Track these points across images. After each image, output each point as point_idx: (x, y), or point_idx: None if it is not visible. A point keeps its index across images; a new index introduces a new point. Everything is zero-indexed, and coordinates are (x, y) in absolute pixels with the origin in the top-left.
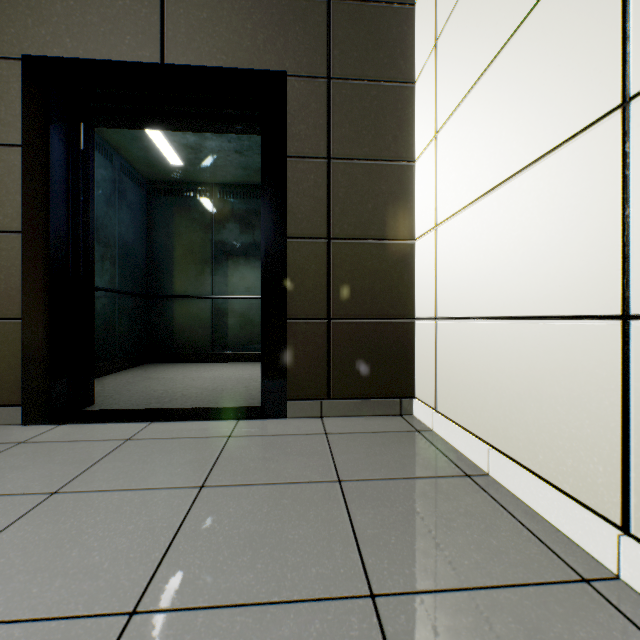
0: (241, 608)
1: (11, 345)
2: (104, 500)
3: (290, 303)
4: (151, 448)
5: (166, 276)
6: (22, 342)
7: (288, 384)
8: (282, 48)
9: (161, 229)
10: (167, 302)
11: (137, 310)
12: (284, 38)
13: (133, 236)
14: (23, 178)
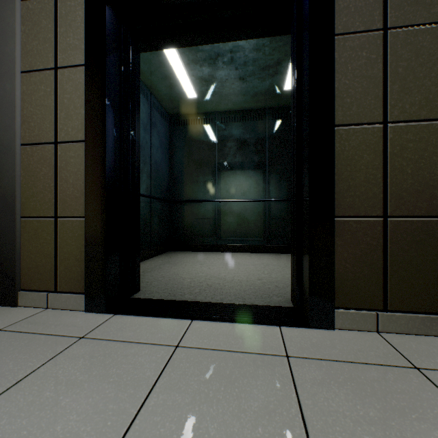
0: None
1: (77, 240)
2: None
3: (336, 199)
4: (205, 367)
5: (182, 186)
6: (85, 238)
7: (334, 290)
8: None
9: (179, 150)
10: (183, 205)
11: (163, 211)
12: None
13: (160, 156)
14: (85, 92)
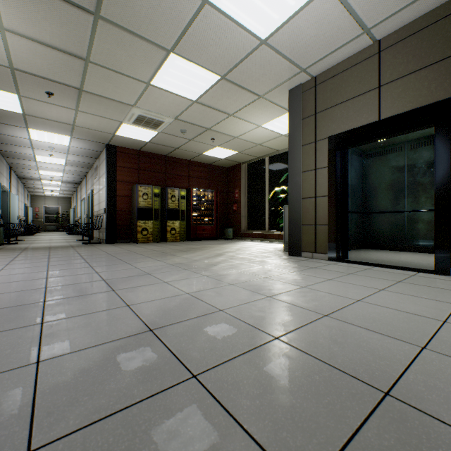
0: (411, 295)
1: (323, 234)
2: (365, 277)
3: None
4: (376, 272)
5: (374, 201)
6: (327, 233)
7: None
8: (447, 85)
9: (371, 176)
10: (374, 215)
11: (358, 220)
12: (448, 79)
13: (356, 183)
14: (327, 178)
